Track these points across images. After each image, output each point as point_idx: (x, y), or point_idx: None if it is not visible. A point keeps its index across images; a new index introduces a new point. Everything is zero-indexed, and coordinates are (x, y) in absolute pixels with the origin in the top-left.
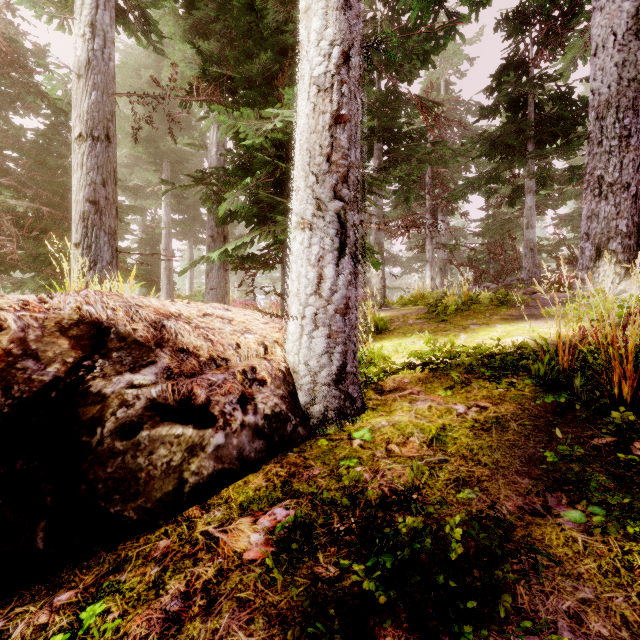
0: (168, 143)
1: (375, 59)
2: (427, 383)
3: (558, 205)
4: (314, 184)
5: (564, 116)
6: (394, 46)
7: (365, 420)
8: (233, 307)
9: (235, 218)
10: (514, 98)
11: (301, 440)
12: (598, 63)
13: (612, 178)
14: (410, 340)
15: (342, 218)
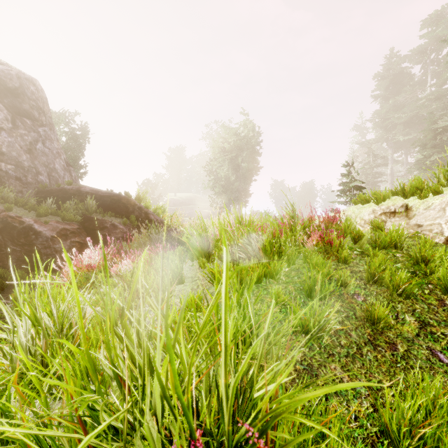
0: None
1: None
2: None
3: None
4: None
5: None
6: None
7: None
8: None
9: None
10: None
11: None
12: None
13: None
14: None
15: None
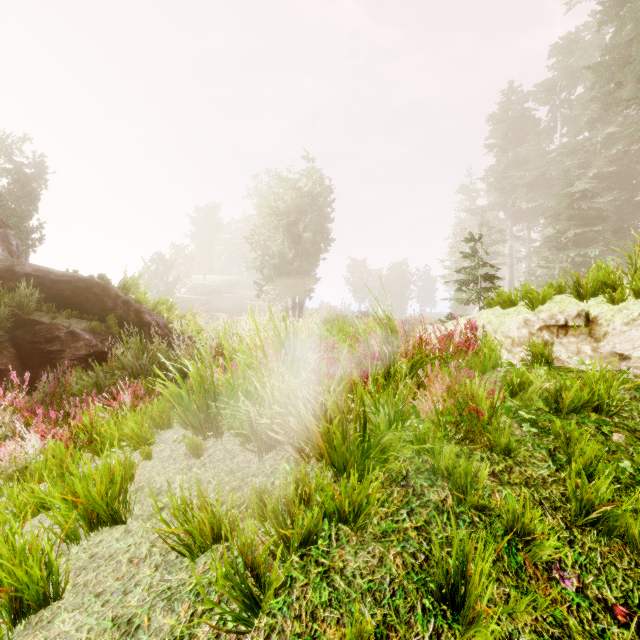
0: None
1: None
2: None
3: None
4: None
5: None
6: None
7: None
8: None
9: None
10: None
11: None
12: None
13: None
14: None
15: None
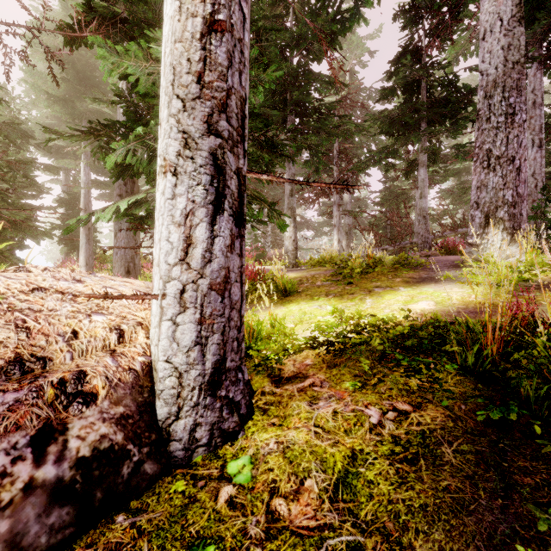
0: (86, 103)
1: (287, 35)
2: (332, 367)
3: (443, 180)
4: (179, 111)
5: (451, 101)
6: (304, 23)
7: (250, 434)
8: (93, 276)
9: (134, 174)
10: (410, 82)
11: (148, 483)
12: (486, 46)
13: (499, 151)
14: (317, 304)
15: (219, 160)
